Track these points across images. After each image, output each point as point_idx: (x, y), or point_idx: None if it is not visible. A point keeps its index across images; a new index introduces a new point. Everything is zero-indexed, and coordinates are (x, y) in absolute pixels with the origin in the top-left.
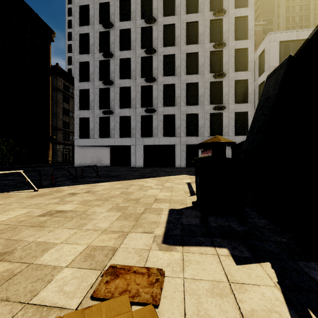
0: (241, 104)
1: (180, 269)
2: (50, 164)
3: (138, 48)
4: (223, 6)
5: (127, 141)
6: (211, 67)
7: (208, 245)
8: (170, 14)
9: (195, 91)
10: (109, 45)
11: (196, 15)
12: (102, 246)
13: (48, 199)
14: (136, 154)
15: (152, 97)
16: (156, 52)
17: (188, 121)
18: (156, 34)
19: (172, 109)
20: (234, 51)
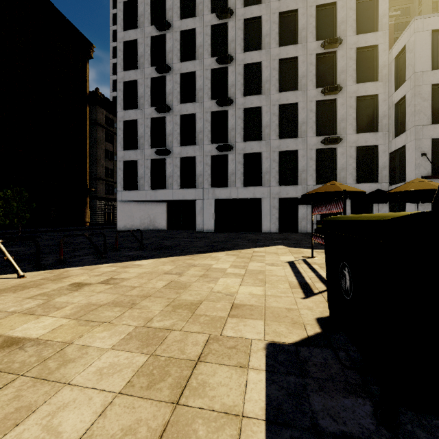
0: (366, 133)
1: None
2: (88, 226)
3: (207, 57)
4: None
5: (191, 194)
6: (319, 78)
7: None
8: (254, 2)
9: (293, 116)
10: (164, 55)
11: (294, 0)
12: None
13: (22, 299)
14: (204, 213)
15: (228, 128)
16: (233, 60)
17: (281, 162)
18: (234, 34)
19: (257, 145)
20: (356, 51)
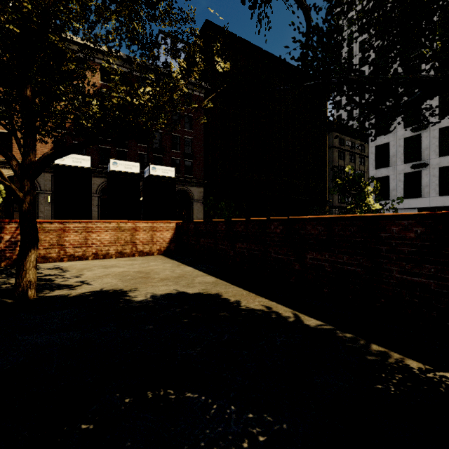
0: None
1: None
2: None
3: None
4: None
5: None
6: None
7: None
8: None
9: None
10: None
11: None
12: None
13: None
14: None
15: None
16: None
17: None
18: None
19: None
20: None
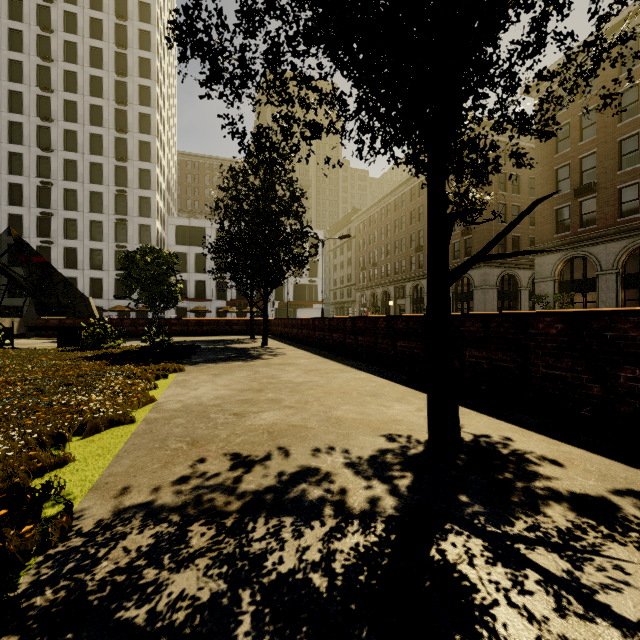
0: None
1: None
2: None
3: (34, 207)
4: (128, 184)
5: (19, 302)
6: (118, 236)
7: None
8: (73, 178)
9: (101, 256)
10: None
11: (100, 187)
12: None
13: None
14: None
15: (51, 258)
16: (55, 214)
17: (93, 284)
18: (56, 196)
19: (75, 272)
20: (140, 225)
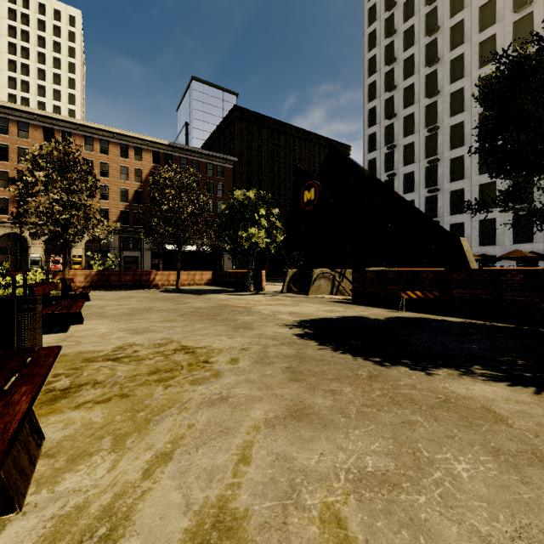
0: None
1: None
2: None
3: (422, 160)
4: None
5: None
6: None
7: None
8: (459, 110)
9: (492, 191)
10: (393, 163)
11: None
12: None
13: None
14: None
15: (437, 207)
16: (441, 158)
17: (482, 228)
18: (442, 139)
19: (461, 217)
20: None
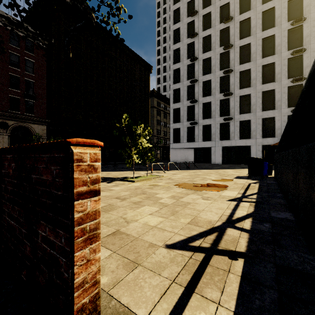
0: None
1: (237, 180)
2: None
3: (217, 71)
4: (304, 12)
5: (208, 144)
6: (290, 72)
7: (246, 179)
8: (246, 35)
9: (271, 97)
10: (194, 73)
11: (272, 30)
12: (218, 178)
13: (189, 172)
14: (216, 154)
15: (229, 108)
16: (233, 70)
17: (263, 124)
18: (233, 56)
19: (248, 115)
20: None
